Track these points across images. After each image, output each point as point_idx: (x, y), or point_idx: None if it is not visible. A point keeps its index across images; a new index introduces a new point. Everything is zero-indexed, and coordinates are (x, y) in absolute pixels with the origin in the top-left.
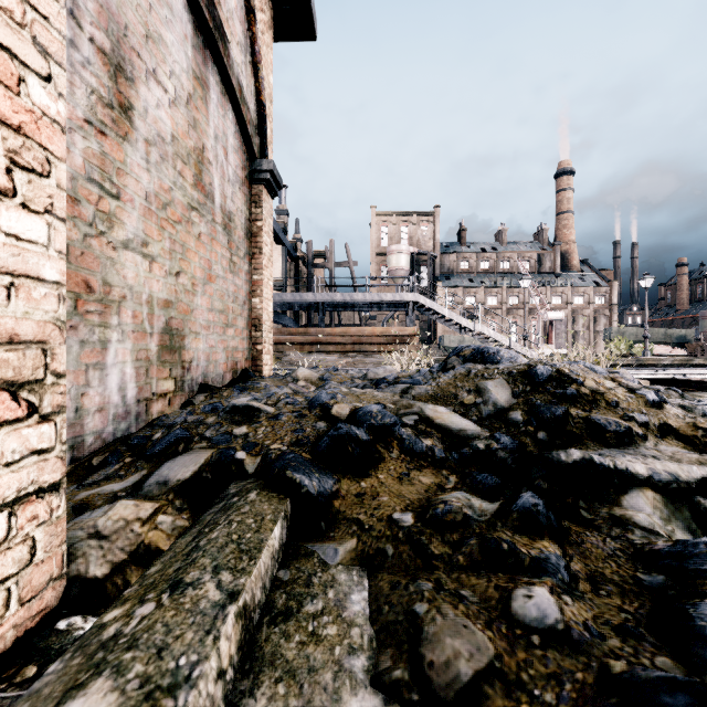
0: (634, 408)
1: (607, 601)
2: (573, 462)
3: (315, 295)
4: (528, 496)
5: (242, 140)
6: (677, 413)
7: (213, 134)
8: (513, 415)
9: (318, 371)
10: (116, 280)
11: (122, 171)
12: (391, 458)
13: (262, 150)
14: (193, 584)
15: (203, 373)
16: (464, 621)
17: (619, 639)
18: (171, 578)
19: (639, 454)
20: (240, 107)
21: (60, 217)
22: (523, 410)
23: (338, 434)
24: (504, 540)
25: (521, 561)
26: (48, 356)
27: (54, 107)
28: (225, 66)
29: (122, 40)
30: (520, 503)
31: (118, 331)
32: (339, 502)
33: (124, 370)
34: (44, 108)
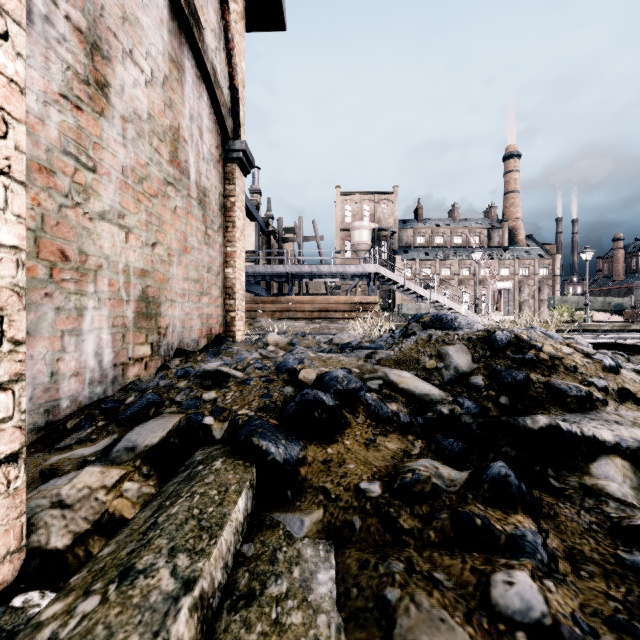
0: (592, 373)
1: (590, 585)
2: (540, 429)
3: (285, 267)
4: (499, 466)
5: (216, 122)
6: (633, 378)
7: (189, 114)
8: (474, 380)
9: (287, 336)
10: (92, 249)
11: (98, 146)
12: (357, 424)
13: (235, 131)
14: (145, 572)
15: (179, 339)
16: (441, 613)
17: (613, 636)
18: (123, 563)
19: (601, 419)
20: (214, 90)
21: (18, 180)
22: (484, 375)
23: (305, 400)
24: (477, 515)
25: (497, 539)
26: (4, 322)
27: (12, 67)
28: (200, 51)
29: (98, 20)
30: (491, 473)
31: (94, 299)
32: (306, 469)
33: (100, 336)
34: (0, 67)
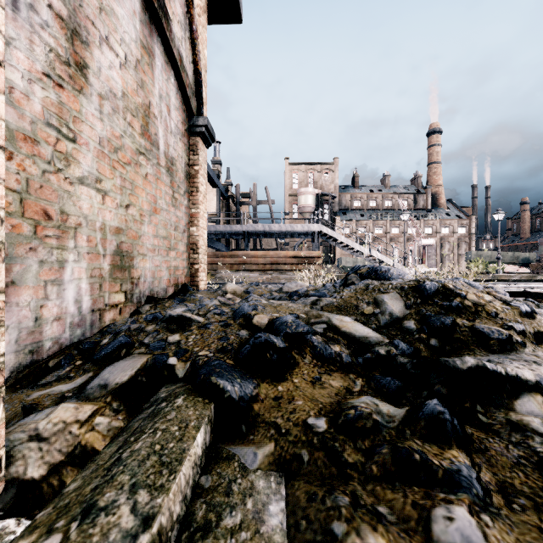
0: (511, 318)
1: (523, 518)
2: (468, 369)
3: (242, 226)
4: (434, 404)
5: (182, 101)
6: None
7: (158, 94)
8: (407, 324)
9: (243, 286)
10: (72, 209)
11: (77, 119)
12: (304, 364)
13: (198, 109)
14: (107, 509)
15: (150, 288)
16: None
17: None
18: (86, 500)
19: (521, 360)
20: (180, 73)
21: None
22: (415, 319)
23: (258, 342)
24: (415, 450)
25: (435, 474)
26: None
27: None
28: (168, 39)
29: (77, 9)
30: (427, 411)
31: (74, 253)
32: (258, 405)
33: (79, 285)
34: None
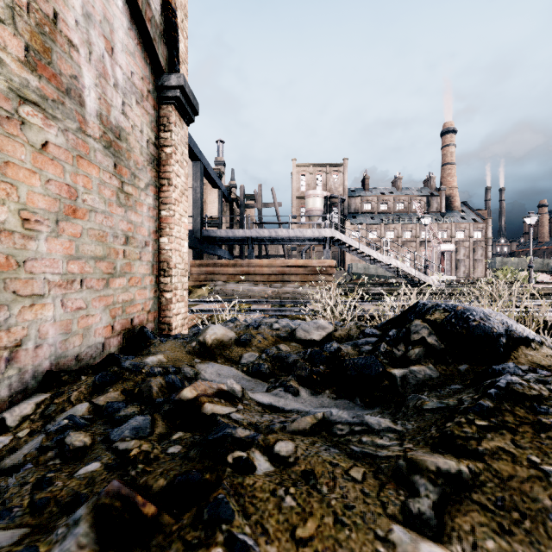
0: None
1: None
2: None
3: (245, 231)
4: None
5: (142, 45)
6: None
7: (81, 9)
8: None
9: (236, 327)
10: None
11: None
12: None
13: (171, 64)
14: None
15: (55, 354)
16: None
17: None
18: None
19: None
20: None
21: None
22: None
23: None
24: None
25: None
26: None
27: None
28: None
29: None
30: None
31: None
32: None
33: None
34: None
